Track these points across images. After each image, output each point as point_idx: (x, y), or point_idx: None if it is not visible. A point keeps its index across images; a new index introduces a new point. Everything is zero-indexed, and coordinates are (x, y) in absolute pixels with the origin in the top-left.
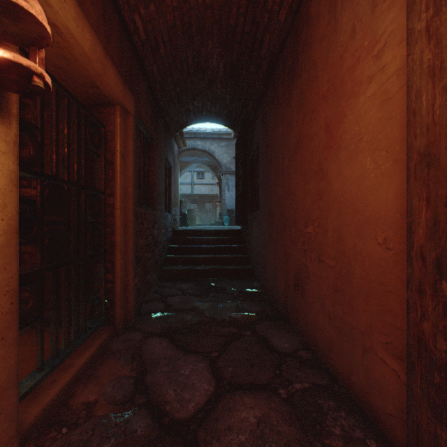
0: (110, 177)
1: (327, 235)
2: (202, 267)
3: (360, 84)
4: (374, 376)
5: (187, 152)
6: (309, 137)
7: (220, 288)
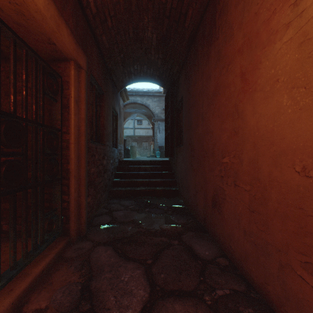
0: (65, 118)
1: (242, 164)
2: (140, 188)
3: (276, 33)
4: (291, 290)
5: (130, 105)
6: (226, 86)
7: (153, 204)
